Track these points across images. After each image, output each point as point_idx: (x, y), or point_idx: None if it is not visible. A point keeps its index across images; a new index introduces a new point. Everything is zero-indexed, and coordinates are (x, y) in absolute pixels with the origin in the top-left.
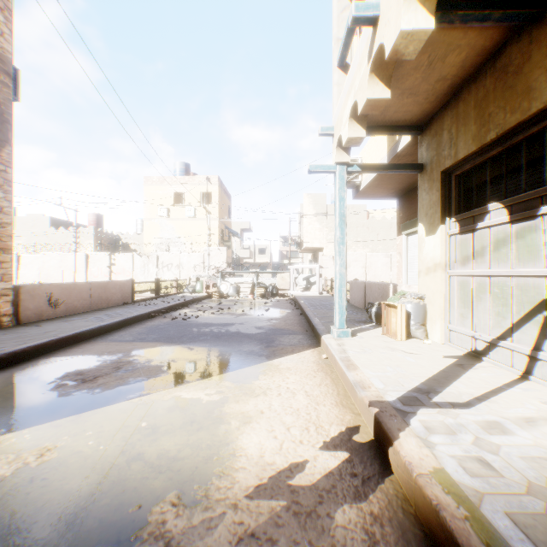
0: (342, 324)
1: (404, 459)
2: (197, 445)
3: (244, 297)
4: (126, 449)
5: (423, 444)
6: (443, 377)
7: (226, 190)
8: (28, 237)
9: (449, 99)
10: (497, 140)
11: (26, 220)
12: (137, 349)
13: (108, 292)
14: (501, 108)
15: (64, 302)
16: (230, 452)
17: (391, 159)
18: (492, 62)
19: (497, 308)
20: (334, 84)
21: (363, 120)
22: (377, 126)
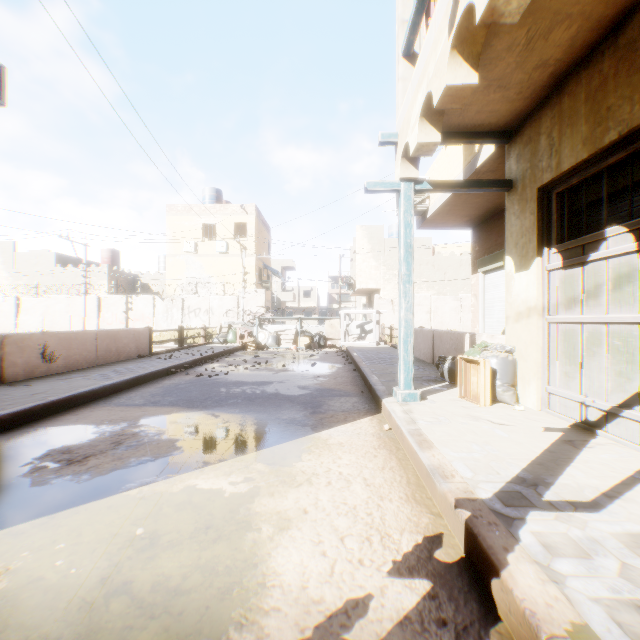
0: (408, 384)
1: (522, 604)
2: (212, 567)
3: (285, 348)
4: (107, 573)
5: (546, 577)
6: (550, 460)
7: (265, 221)
8: (30, 276)
9: (549, 94)
10: (619, 142)
11: (28, 257)
12: (147, 416)
13: (118, 343)
14: (626, 98)
15: (62, 356)
16: (258, 580)
17: (468, 177)
18: (613, 39)
19: (618, 365)
20: (398, 78)
21: (438, 120)
22: (453, 132)
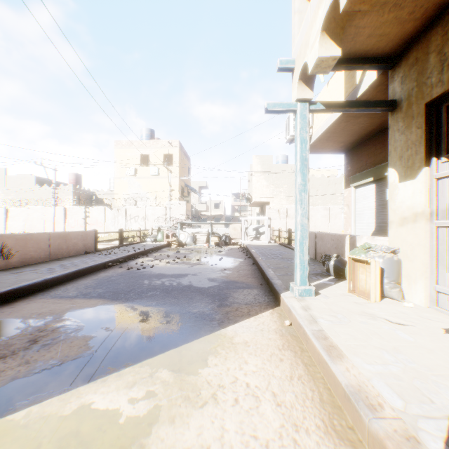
0: (303, 281)
1: None
2: None
3: (200, 245)
4: None
5: None
6: None
7: (186, 152)
8: (17, 193)
9: (440, 13)
10: None
11: (16, 179)
12: (73, 309)
13: (69, 242)
14: None
15: (19, 253)
16: None
17: None
18: None
19: None
20: (295, 12)
21: (338, 34)
22: (343, 58)
